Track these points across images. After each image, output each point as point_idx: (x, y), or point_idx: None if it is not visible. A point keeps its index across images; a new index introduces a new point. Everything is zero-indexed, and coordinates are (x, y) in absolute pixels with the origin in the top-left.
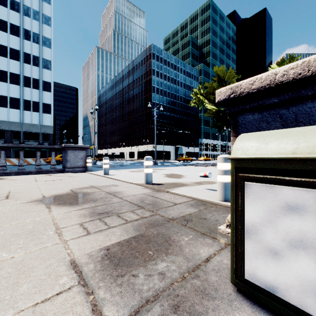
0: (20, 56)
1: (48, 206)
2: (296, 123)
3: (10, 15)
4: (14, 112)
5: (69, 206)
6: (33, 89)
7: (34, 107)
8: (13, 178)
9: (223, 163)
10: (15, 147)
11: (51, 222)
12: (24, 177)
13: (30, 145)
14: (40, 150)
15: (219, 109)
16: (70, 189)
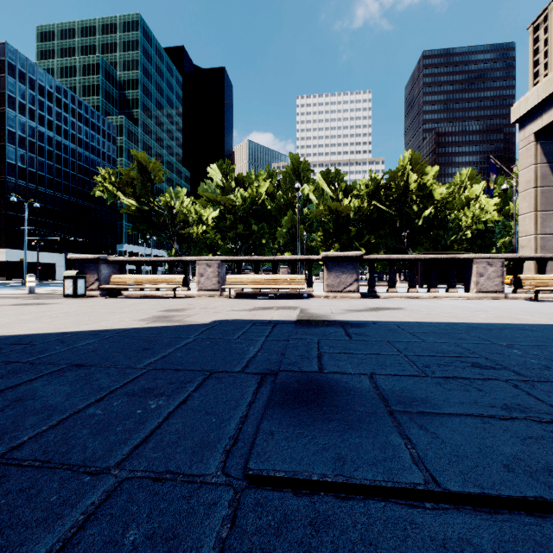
0: None
1: None
2: (86, 268)
3: None
4: None
5: None
6: None
7: None
8: None
9: None
10: None
11: None
12: None
13: None
14: None
15: (142, 208)
16: None
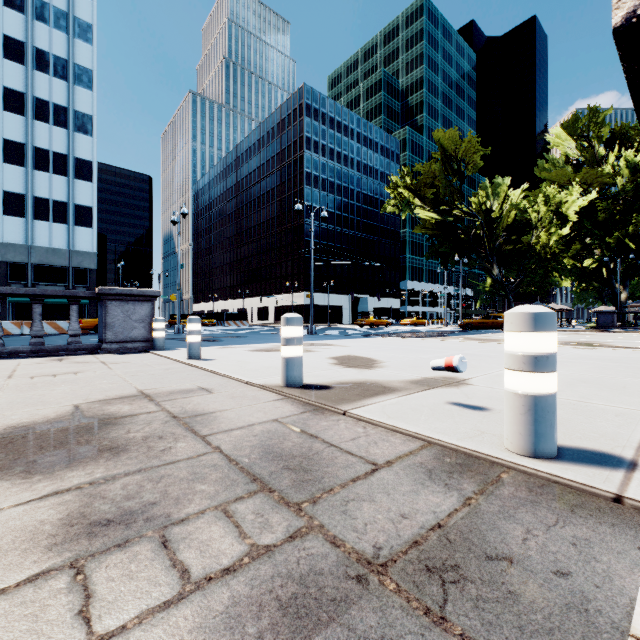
0: (27, 104)
1: None
2: None
3: (5, 17)
4: (13, 223)
5: (16, 478)
6: (55, 174)
7: (57, 214)
8: None
9: (529, 334)
10: None
11: None
12: None
13: (17, 290)
14: (41, 302)
15: (444, 219)
16: (74, 405)
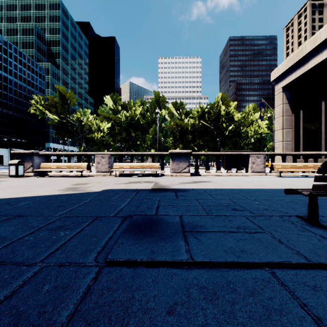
0: None
1: None
2: (24, 158)
3: None
4: None
5: None
6: None
7: None
8: None
9: None
10: None
11: None
12: None
13: None
14: None
15: (62, 121)
16: None
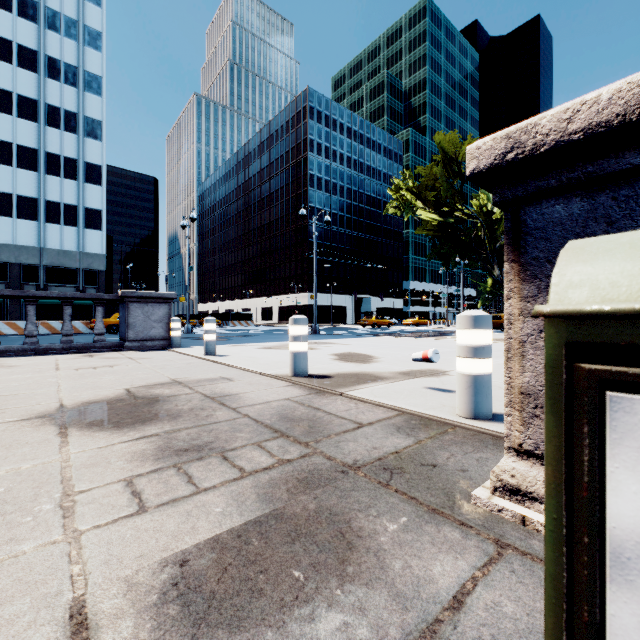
0: (40, 111)
1: (63, 431)
2: None
3: (18, 27)
4: (26, 226)
5: (112, 430)
6: (66, 179)
7: (68, 217)
8: (9, 363)
9: (470, 331)
10: (17, 297)
11: (57, 476)
12: (34, 359)
13: (50, 293)
14: (71, 304)
15: (446, 221)
16: (125, 389)
